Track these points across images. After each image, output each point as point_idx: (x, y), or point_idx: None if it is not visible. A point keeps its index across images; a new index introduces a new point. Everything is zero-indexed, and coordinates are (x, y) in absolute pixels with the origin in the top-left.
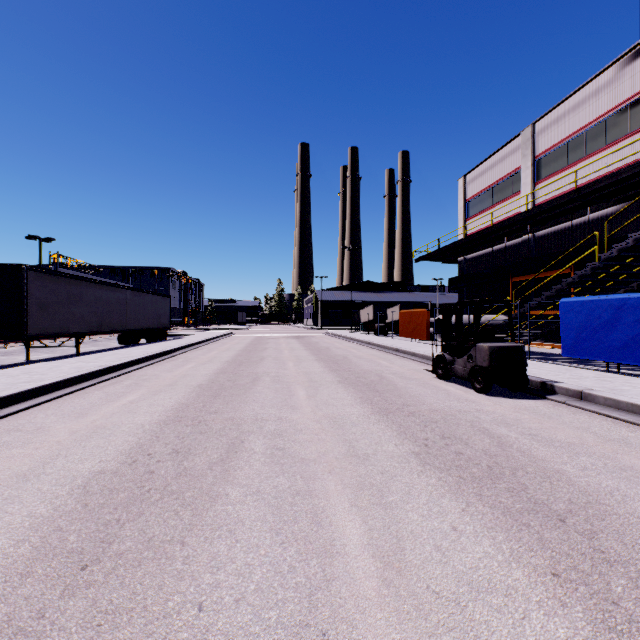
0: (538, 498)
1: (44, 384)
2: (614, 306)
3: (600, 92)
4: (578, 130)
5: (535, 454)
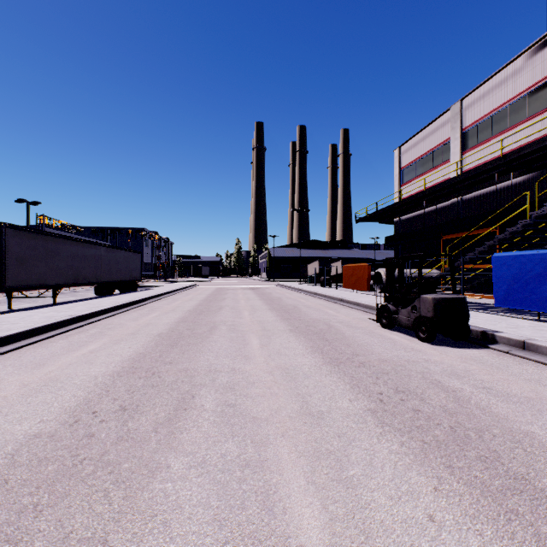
0: (516, 471)
1: (9, 334)
2: (546, 260)
3: (522, 70)
4: (502, 104)
5: (496, 412)
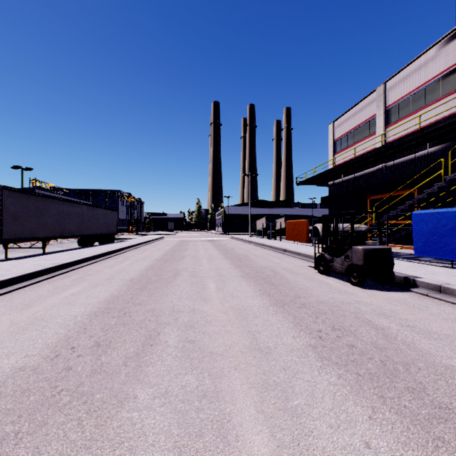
0: (440, 401)
1: (3, 279)
2: None
3: (436, 57)
4: (419, 86)
5: (420, 347)
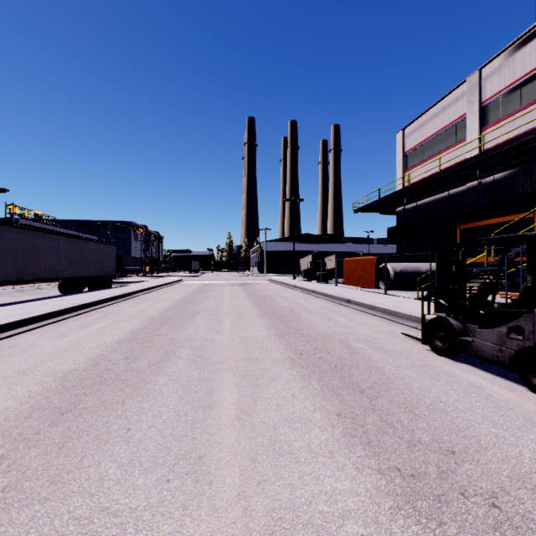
0: None
1: None
2: None
3: None
4: (535, 68)
5: None
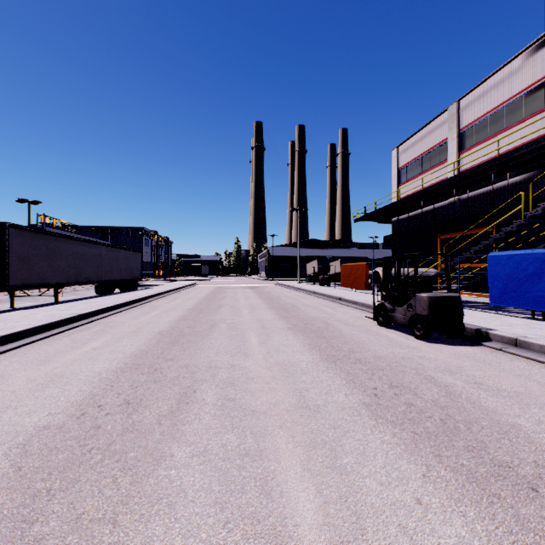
0: (501, 459)
1: (14, 332)
2: (539, 259)
3: (518, 71)
4: (498, 105)
5: (485, 405)
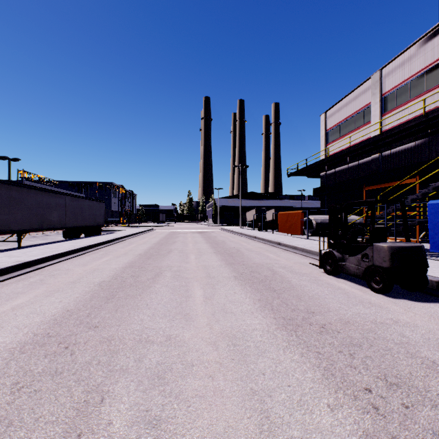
0: None
1: None
2: None
3: (438, 39)
4: (419, 71)
5: None
